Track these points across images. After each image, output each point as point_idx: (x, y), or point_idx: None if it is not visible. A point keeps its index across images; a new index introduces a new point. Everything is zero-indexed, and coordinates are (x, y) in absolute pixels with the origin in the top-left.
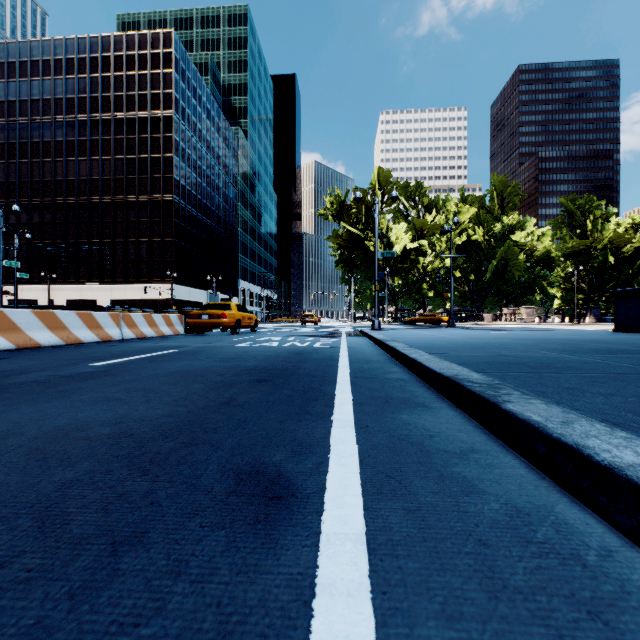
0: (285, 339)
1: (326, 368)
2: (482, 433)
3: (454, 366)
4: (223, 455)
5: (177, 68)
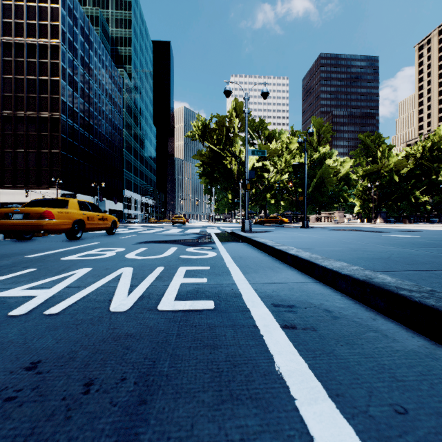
0: (125, 253)
1: None
2: None
3: None
4: None
5: (64, 5)
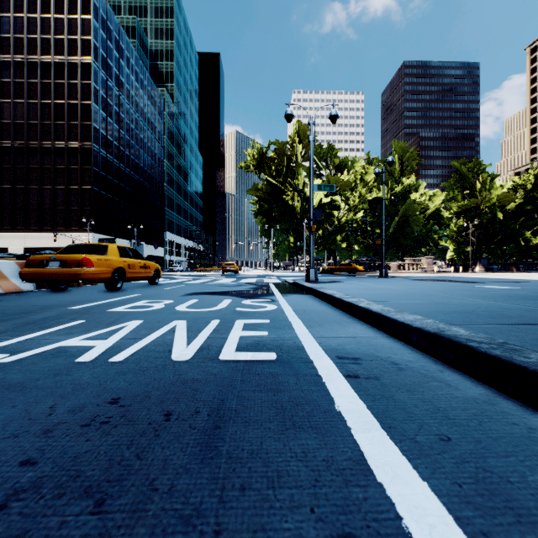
0: (175, 305)
1: None
2: None
3: None
4: None
5: (97, 16)
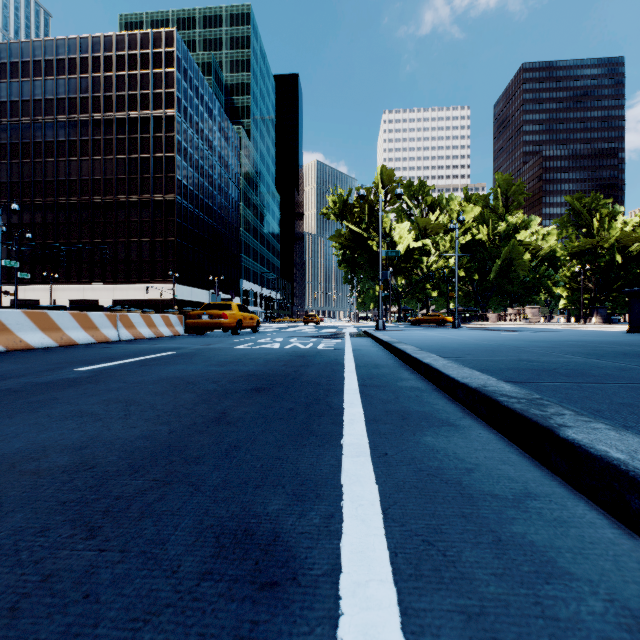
0: (287, 340)
1: (331, 374)
2: (532, 465)
3: (477, 374)
4: (202, 501)
5: (179, 67)
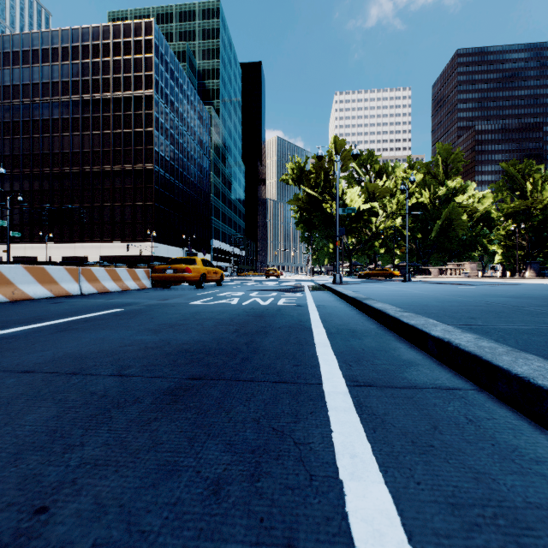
0: (247, 294)
1: (297, 350)
2: None
3: None
4: None
5: (157, 53)
